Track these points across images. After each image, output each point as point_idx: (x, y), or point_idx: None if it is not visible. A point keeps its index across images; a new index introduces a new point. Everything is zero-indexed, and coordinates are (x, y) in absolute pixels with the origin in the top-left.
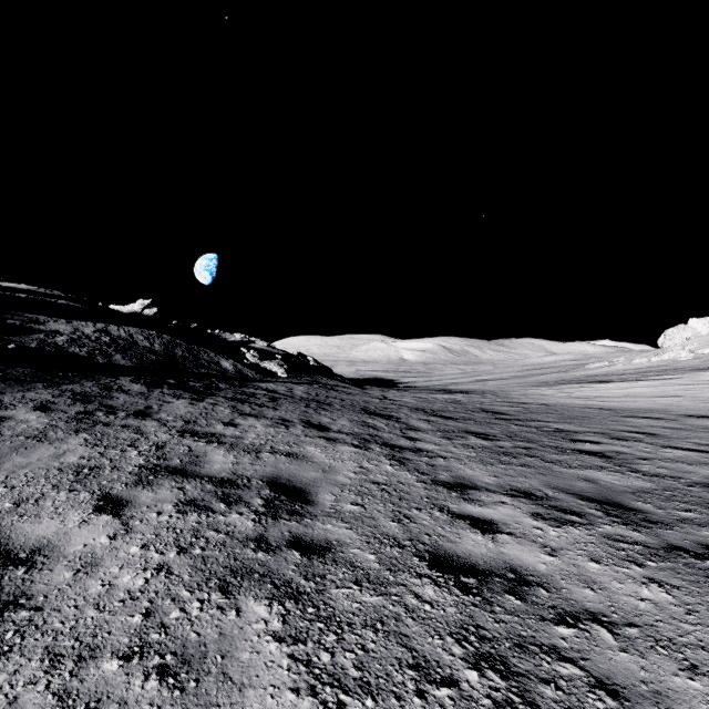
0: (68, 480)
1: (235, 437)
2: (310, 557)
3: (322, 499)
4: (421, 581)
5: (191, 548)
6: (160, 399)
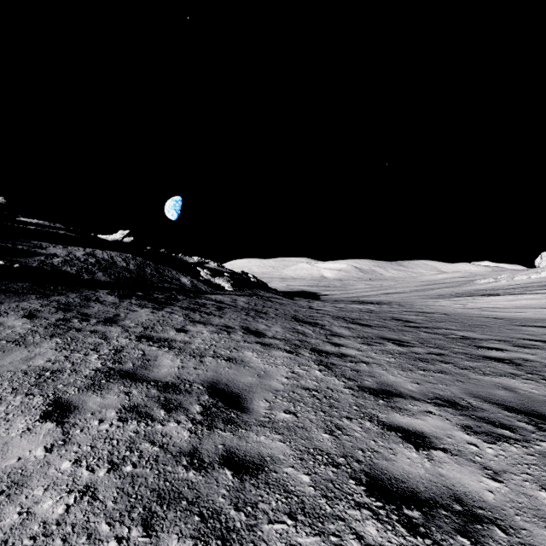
0: (28, 383)
1: (184, 342)
2: (242, 478)
3: (257, 406)
4: (361, 513)
5: (122, 465)
6: (127, 308)
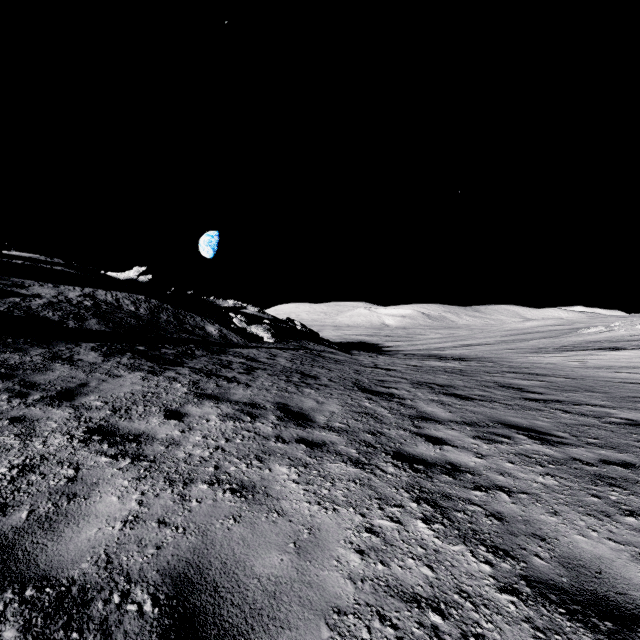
0: None
1: (168, 441)
2: None
3: None
4: None
5: None
6: (108, 372)
